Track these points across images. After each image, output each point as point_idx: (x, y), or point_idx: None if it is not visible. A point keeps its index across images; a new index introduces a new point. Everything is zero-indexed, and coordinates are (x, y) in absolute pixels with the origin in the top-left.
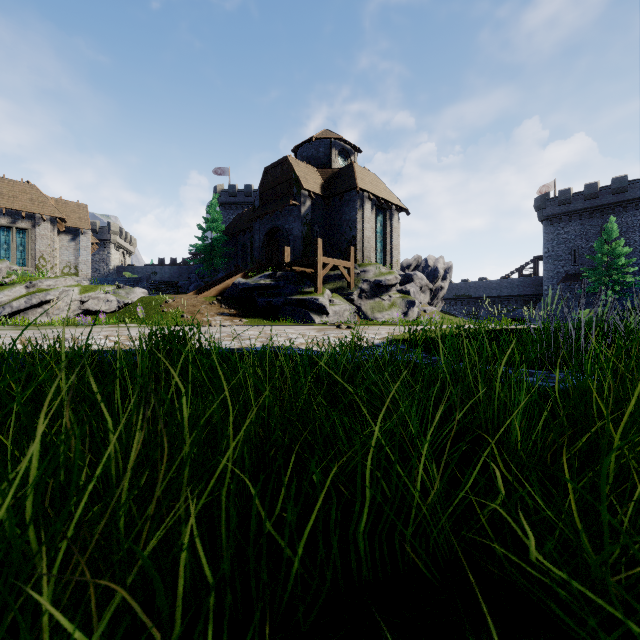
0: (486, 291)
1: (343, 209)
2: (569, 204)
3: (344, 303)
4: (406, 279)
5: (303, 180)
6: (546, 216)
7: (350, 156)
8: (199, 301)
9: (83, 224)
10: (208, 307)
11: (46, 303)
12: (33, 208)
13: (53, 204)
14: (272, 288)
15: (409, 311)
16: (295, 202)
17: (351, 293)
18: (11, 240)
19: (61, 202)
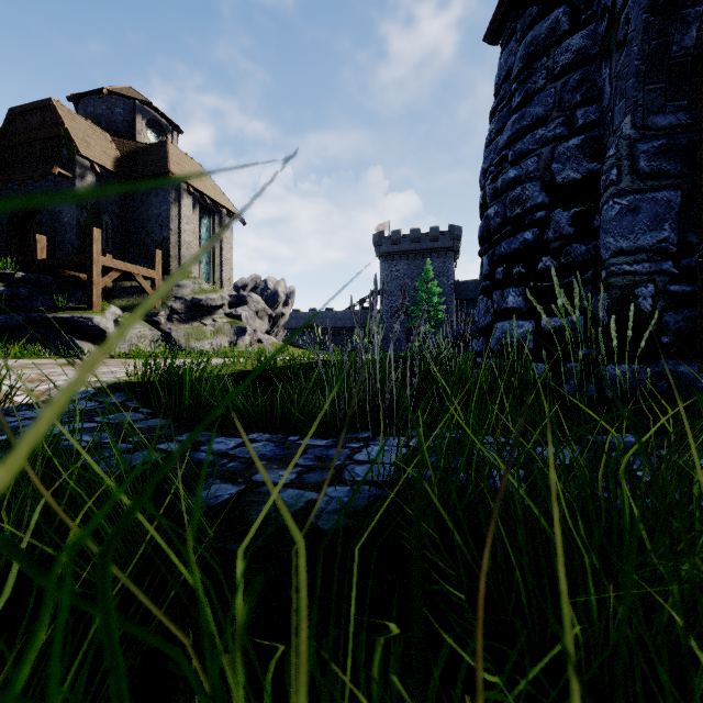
0: (332, 322)
1: (150, 199)
2: (400, 244)
3: (142, 327)
4: (238, 301)
5: (81, 142)
6: (382, 253)
7: (166, 134)
8: None
9: None
10: None
11: None
12: None
13: None
14: (3, 298)
15: (239, 340)
16: (64, 171)
17: (156, 313)
18: None
19: None
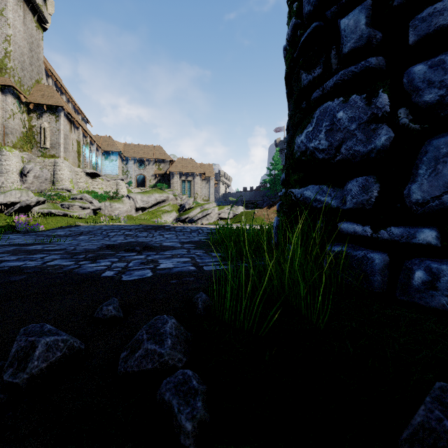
0: None
1: None
2: None
3: None
4: None
5: None
6: None
7: None
8: (270, 212)
9: (211, 174)
10: (275, 215)
11: (207, 215)
12: (193, 170)
13: (200, 167)
14: None
15: None
16: None
17: None
18: (185, 186)
19: (202, 165)
